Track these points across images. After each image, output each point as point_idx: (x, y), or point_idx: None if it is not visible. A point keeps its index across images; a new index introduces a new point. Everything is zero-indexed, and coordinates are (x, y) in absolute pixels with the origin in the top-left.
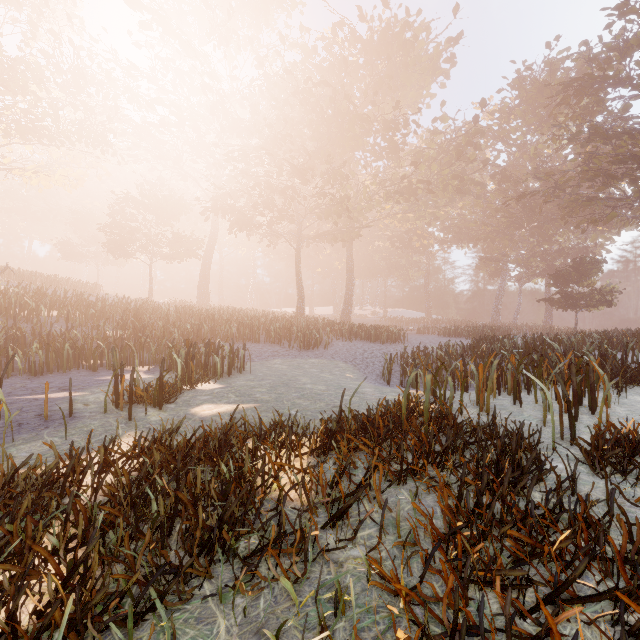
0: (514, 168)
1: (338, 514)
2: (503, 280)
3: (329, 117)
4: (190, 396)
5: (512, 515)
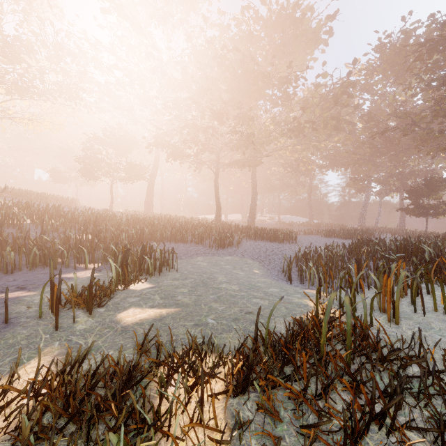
0: (376, 112)
1: None
2: (367, 194)
3: (239, 75)
4: (121, 297)
5: None
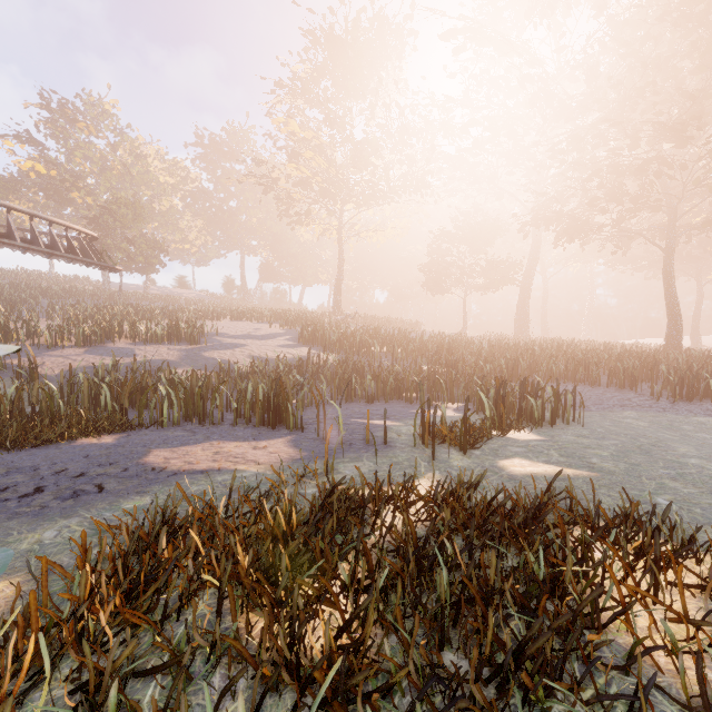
0: None
1: None
2: None
3: None
4: (499, 444)
5: None
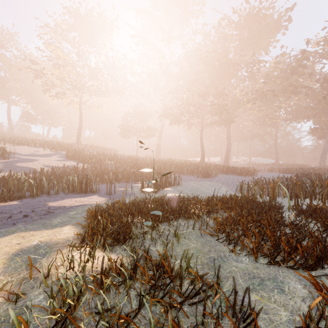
0: None
1: (208, 212)
2: (327, 140)
3: (216, 66)
4: (163, 191)
5: (253, 216)
